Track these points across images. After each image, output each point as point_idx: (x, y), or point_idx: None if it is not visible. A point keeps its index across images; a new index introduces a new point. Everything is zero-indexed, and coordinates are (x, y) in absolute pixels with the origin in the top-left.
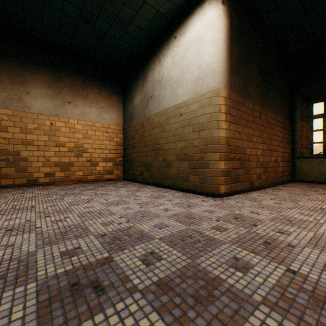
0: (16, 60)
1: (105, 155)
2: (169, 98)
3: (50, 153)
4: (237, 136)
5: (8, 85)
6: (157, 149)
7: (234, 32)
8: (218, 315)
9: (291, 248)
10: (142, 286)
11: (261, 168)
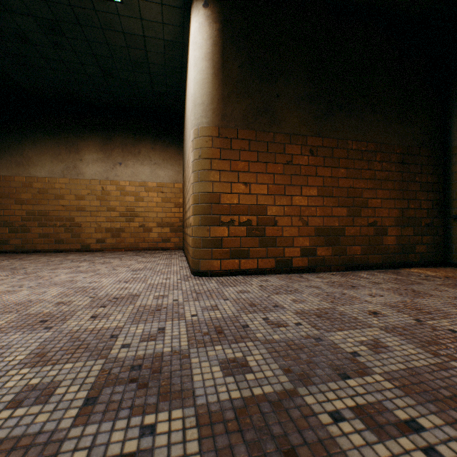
0: (72, 131)
1: (160, 220)
2: (187, 144)
3: (101, 218)
4: (240, 190)
5: (66, 156)
6: (186, 211)
7: (231, 37)
8: None
9: (43, 329)
10: None
11: (315, 238)
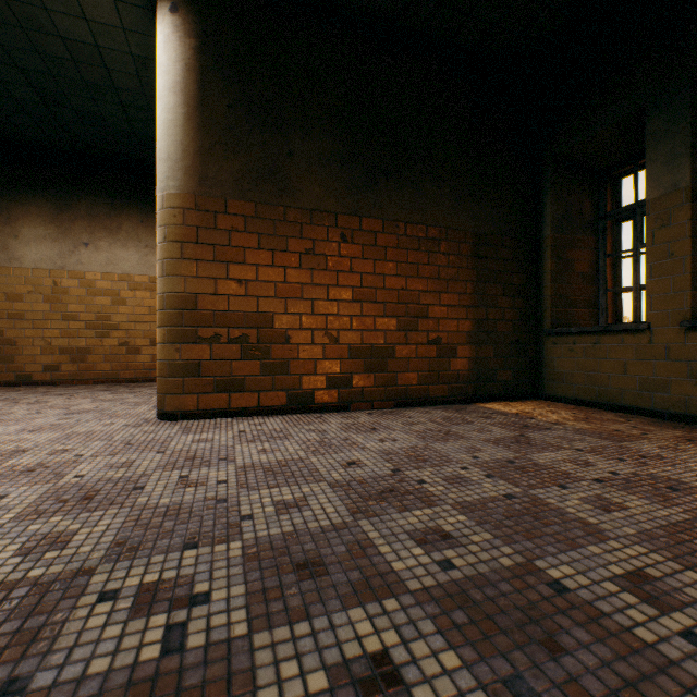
0: None
1: (155, 334)
2: None
3: (52, 331)
4: (231, 290)
5: None
6: None
7: (217, 62)
8: None
9: None
10: None
11: (350, 362)
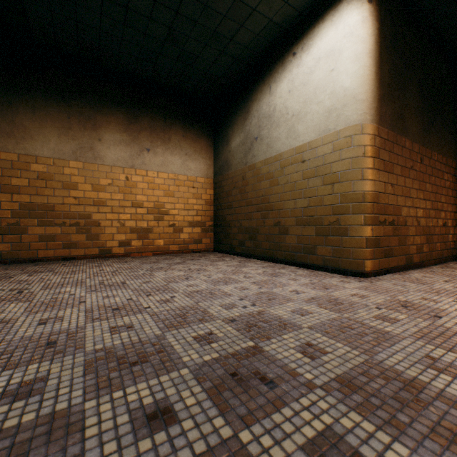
0: (87, 100)
1: (191, 218)
2: (285, 138)
3: (125, 215)
4: (388, 190)
5: (78, 132)
6: (265, 209)
7: (384, 40)
8: (440, 422)
9: None
10: (319, 382)
11: (422, 237)
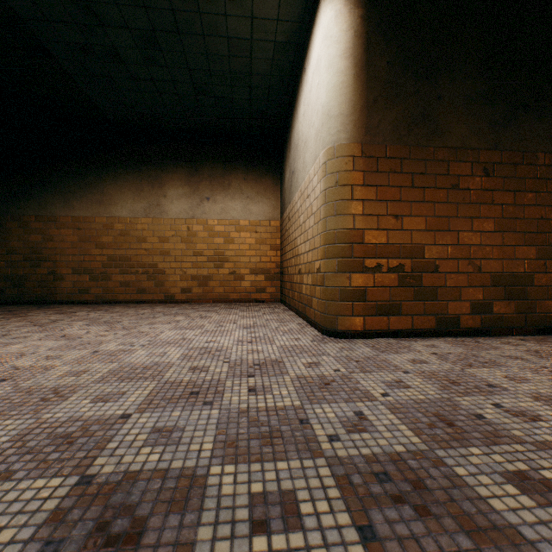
0: (155, 162)
1: (253, 265)
2: (302, 170)
3: (186, 264)
4: (389, 225)
5: (148, 192)
6: (295, 254)
7: (378, 25)
8: (6, 412)
9: (203, 405)
10: (24, 385)
11: (491, 289)
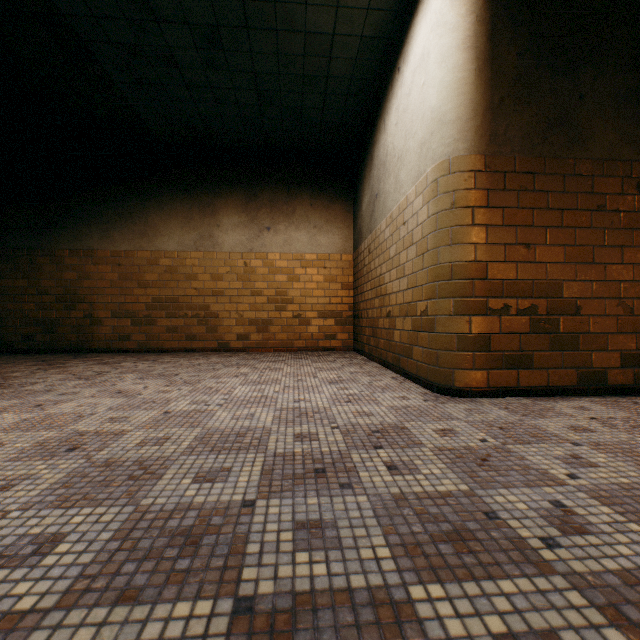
0: (207, 186)
1: (321, 307)
2: (393, 192)
3: (243, 306)
4: (519, 256)
5: (199, 221)
6: (381, 294)
7: (505, 8)
8: (92, 494)
9: (339, 488)
10: (99, 457)
11: None
